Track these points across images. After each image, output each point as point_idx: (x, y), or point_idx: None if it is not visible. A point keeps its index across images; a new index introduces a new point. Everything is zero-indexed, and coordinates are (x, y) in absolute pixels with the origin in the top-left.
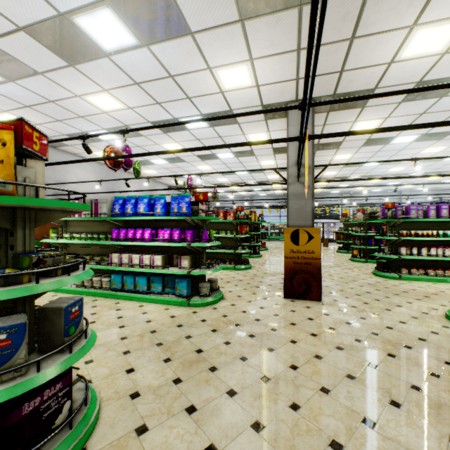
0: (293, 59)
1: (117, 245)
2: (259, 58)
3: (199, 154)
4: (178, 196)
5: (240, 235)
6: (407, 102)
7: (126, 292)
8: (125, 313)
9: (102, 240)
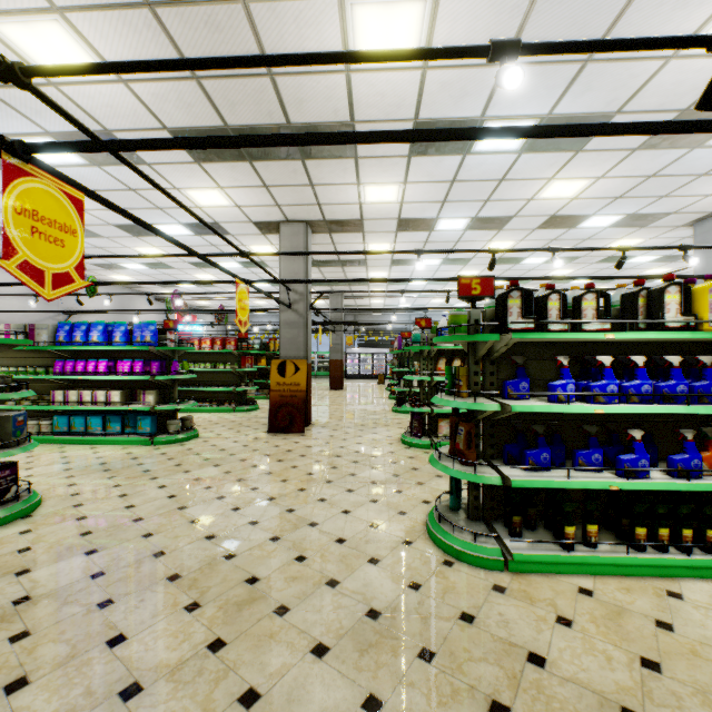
0: (265, 191)
1: (62, 381)
2: (229, 187)
3: (192, 261)
4: (141, 324)
5: (242, 368)
6: (403, 232)
7: (74, 436)
8: (72, 454)
9: (41, 375)
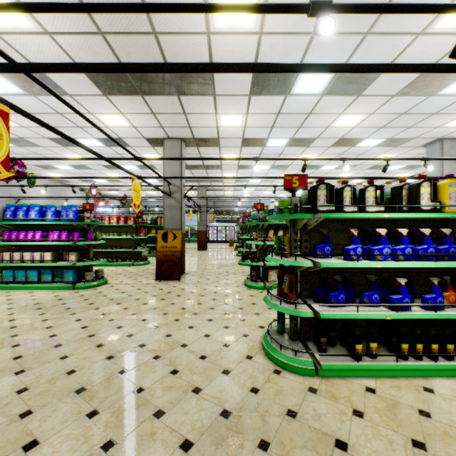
0: (153, 117)
1: (9, 245)
2: (128, 113)
3: (104, 164)
4: (66, 206)
5: (139, 236)
6: (245, 147)
7: (17, 284)
8: (15, 297)
9: None
